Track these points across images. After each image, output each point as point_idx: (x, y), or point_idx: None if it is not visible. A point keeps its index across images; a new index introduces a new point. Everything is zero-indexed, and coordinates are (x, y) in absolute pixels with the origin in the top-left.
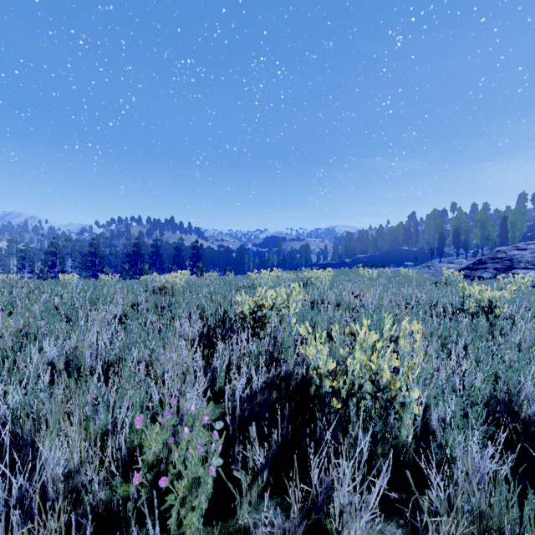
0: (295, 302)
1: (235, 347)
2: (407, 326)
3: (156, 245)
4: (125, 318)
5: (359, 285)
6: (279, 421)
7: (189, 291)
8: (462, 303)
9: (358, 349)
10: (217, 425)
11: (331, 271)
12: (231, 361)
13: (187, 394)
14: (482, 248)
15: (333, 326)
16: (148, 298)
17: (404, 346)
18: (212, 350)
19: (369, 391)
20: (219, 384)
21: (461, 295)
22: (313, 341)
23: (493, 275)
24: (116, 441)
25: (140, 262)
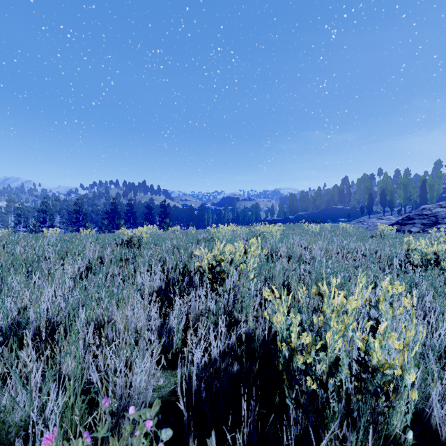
0: (253, 256)
1: (193, 303)
2: (389, 289)
3: (130, 204)
4: (88, 271)
5: (307, 238)
6: (245, 416)
7: (154, 244)
8: (409, 256)
9: (334, 317)
10: (163, 433)
11: (281, 226)
12: (190, 318)
13: (136, 368)
14: (405, 207)
15: (290, 280)
16: (115, 250)
17: (385, 312)
18: (171, 305)
19: (346, 365)
20: (176, 346)
21: (405, 248)
22: (280, 306)
23: (421, 229)
24: (36, 444)
25: (117, 218)
